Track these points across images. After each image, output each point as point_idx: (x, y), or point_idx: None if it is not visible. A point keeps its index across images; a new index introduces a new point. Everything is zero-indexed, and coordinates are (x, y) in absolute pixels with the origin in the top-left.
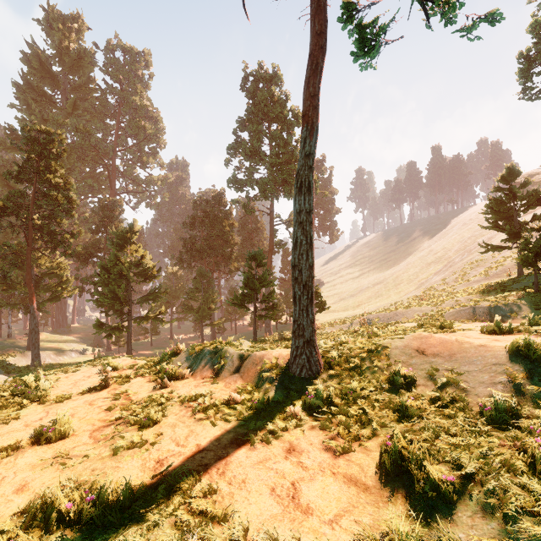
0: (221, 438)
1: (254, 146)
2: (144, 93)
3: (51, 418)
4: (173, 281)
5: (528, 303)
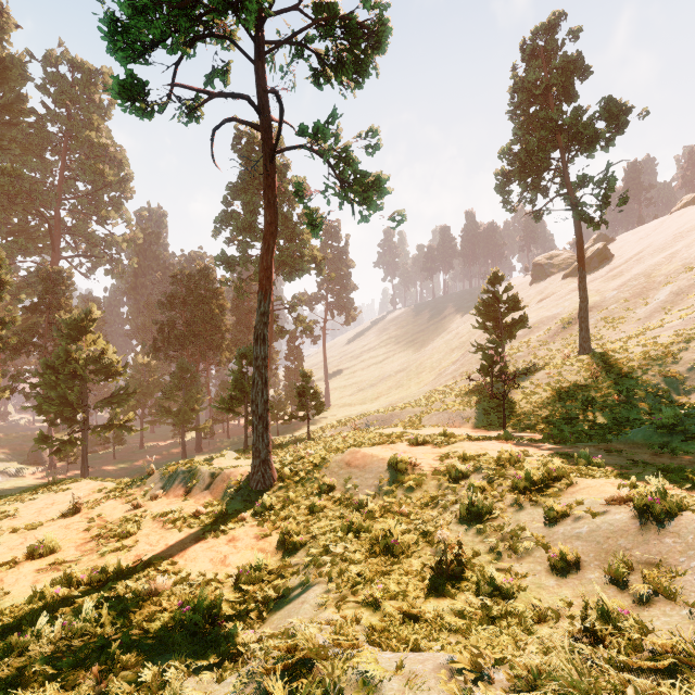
0: (185, 538)
1: (248, 221)
2: (102, 126)
3: (33, 542)
4: (145, 374)
5: (481, 409)
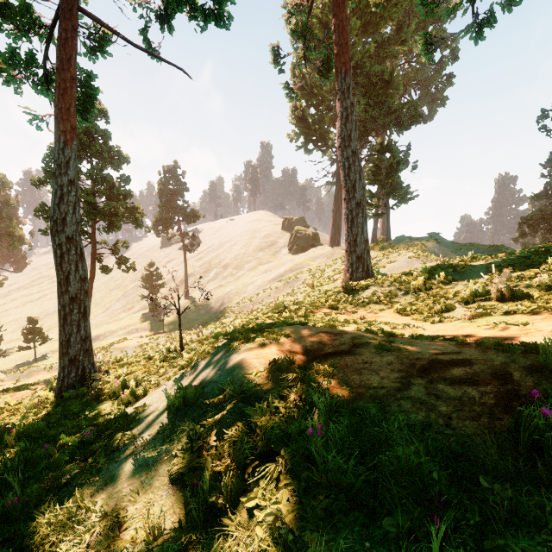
0: None
1: None
2: None
3: None
4: None
5: (151, 325)
